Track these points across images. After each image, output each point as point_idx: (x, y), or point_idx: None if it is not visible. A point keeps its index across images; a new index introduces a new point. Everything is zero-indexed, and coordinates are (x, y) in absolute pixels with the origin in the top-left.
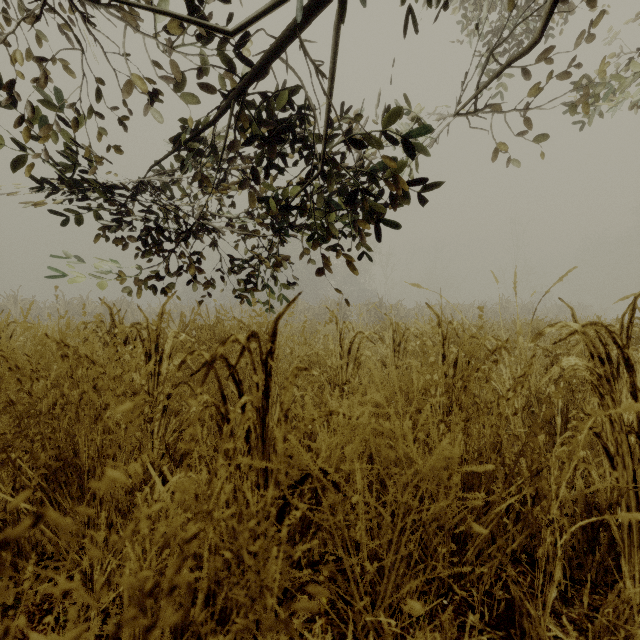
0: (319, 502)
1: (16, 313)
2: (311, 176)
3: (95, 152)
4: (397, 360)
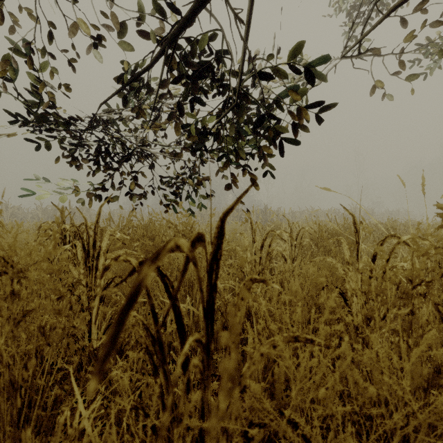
0: (272, 442)
1: (7, 216)
2: (224, 107)
3: (50, 83)
4: (294, 253)
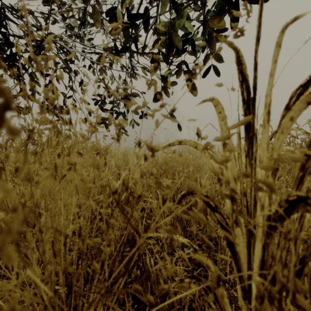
0: None
1: None
2: None
3: None
4: None
